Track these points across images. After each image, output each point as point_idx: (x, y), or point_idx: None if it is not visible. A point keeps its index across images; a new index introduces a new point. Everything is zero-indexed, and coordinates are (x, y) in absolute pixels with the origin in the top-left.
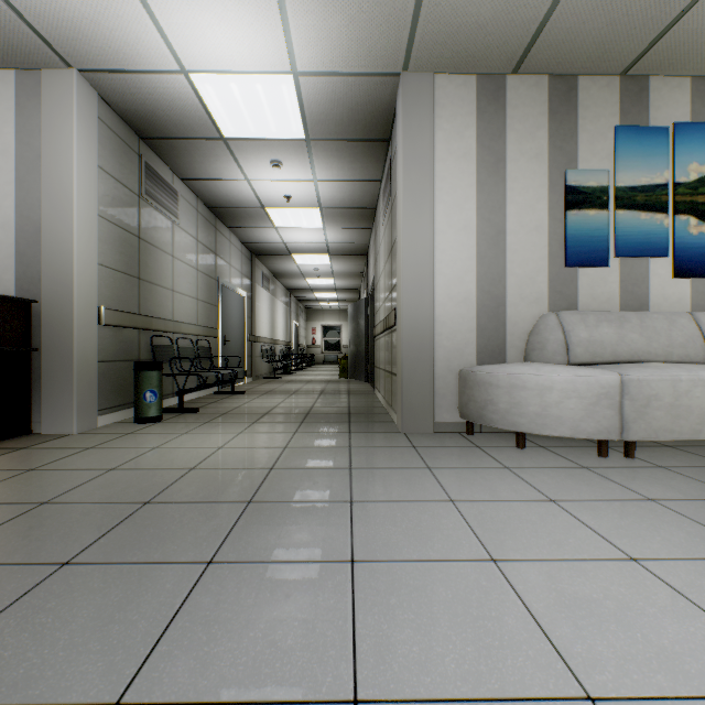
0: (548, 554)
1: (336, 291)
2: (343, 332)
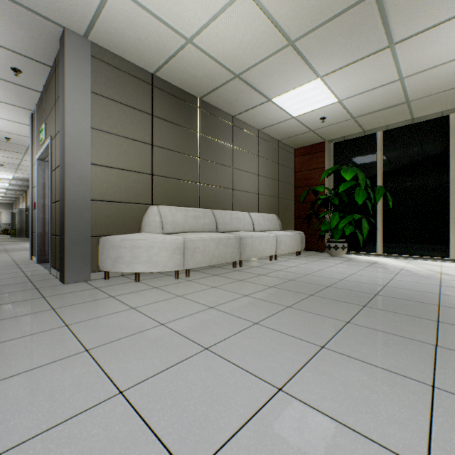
0: None
1: (3, 197)
2: (3, 215)
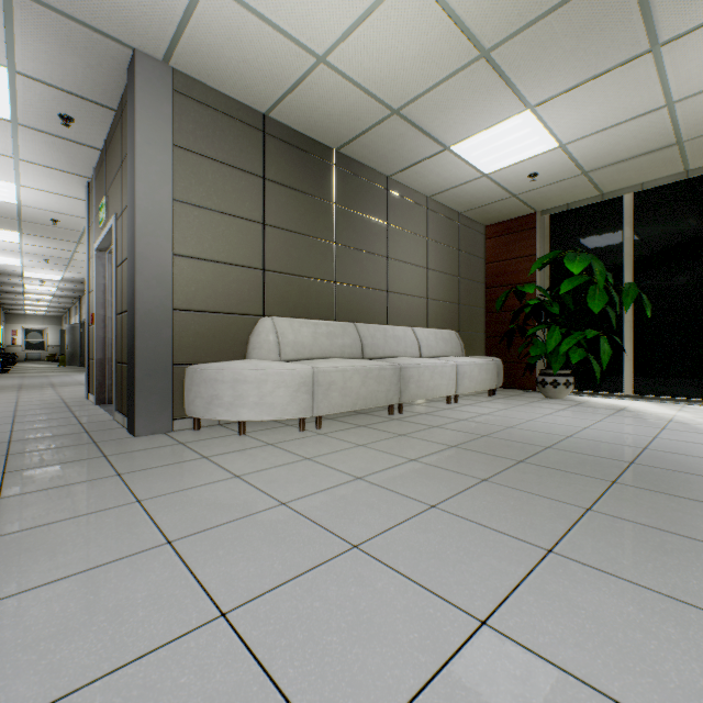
0: None
1: (49, 307)
2: (48, 334)
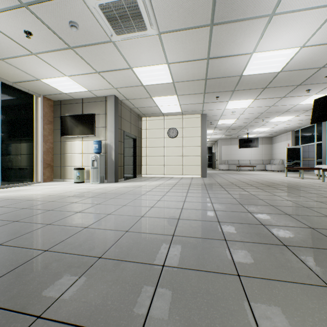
0: (127, 216)
1: None
2: None
